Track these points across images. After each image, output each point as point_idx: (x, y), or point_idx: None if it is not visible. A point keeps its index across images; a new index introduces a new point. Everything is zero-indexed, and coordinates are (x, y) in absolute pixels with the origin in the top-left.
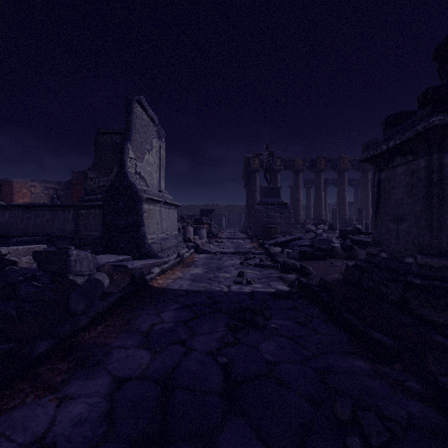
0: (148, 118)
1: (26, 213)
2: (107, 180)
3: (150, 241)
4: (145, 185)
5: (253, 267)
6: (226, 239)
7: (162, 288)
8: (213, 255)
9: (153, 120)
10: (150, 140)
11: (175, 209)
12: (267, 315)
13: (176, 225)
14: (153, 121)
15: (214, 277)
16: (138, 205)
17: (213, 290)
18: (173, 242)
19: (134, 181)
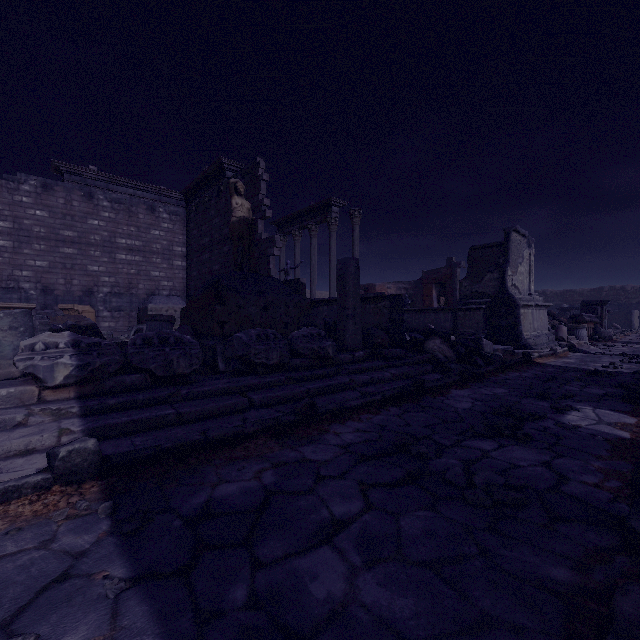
0: (520, 236)
1: (418, 315)
2: (478, 287)
3: (525, 337)
4: (518, 292)
5: (634, 364)
6: (625, 343)
7: (542, 363)
8: (590, 354)
9: (524, 235)
10: (521, 253)
11: (545, 309)
12: (612, 374)
13: (546, 325)
14: (524, 236)
15: (585, 364)
16: (516, 310)
17: (581, 368)
18: (544, 340)
19: (511, 292)
